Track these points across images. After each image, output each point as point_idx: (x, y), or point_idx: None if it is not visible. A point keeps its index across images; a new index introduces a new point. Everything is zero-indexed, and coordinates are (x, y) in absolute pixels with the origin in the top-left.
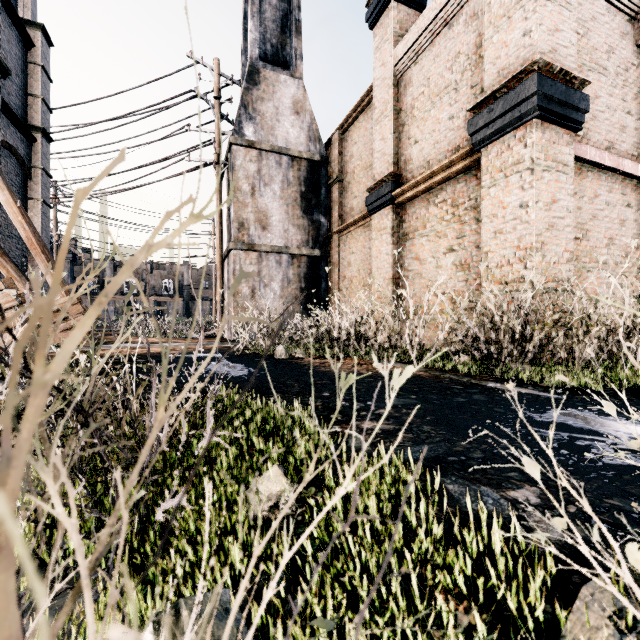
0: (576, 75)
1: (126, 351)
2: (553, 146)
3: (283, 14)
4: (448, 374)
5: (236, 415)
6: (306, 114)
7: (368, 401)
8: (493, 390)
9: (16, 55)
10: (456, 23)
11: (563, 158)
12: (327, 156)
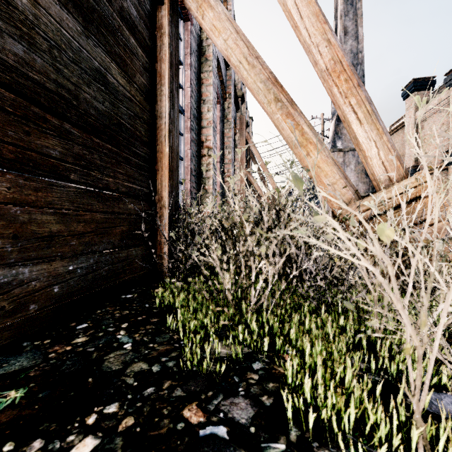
0: None
1: None
2: None
3: None
4: None
5: None
6: None
7: None
8: None
9: None
10: (442, 111)
11: None
12: None
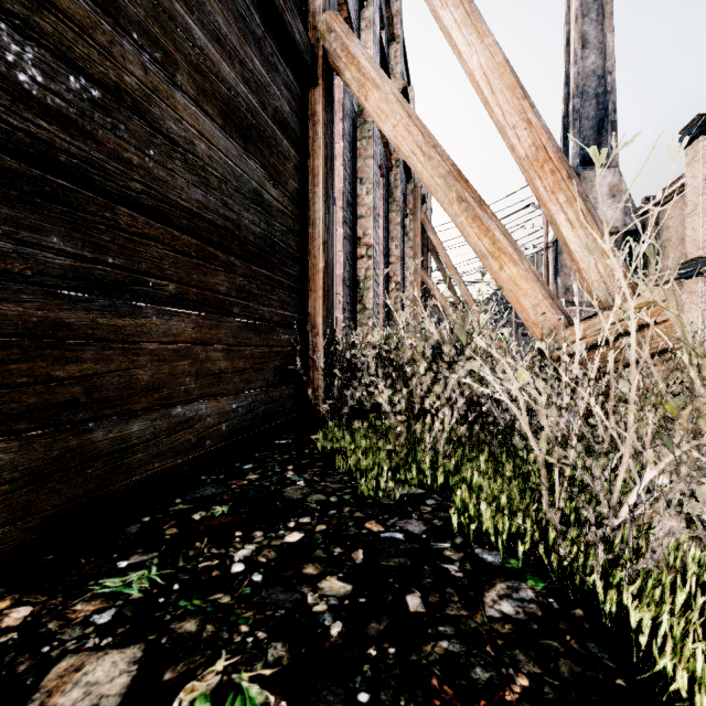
0: None
1: None
2: None
3: (599, 120)
4: None
5: None
6: (621, 194)
7: None
8: None
9: None
10: None
11: None
12: (643, 224)
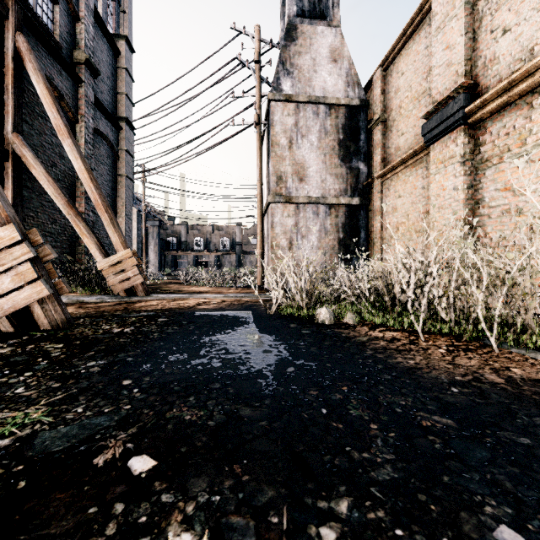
0: None
1: (163, 303)
2: None
3: None
4: None
5: None
6: (344, 60)
7: None
8: None
9: (107, 62)
10: None
11: None
12: (367, 99)
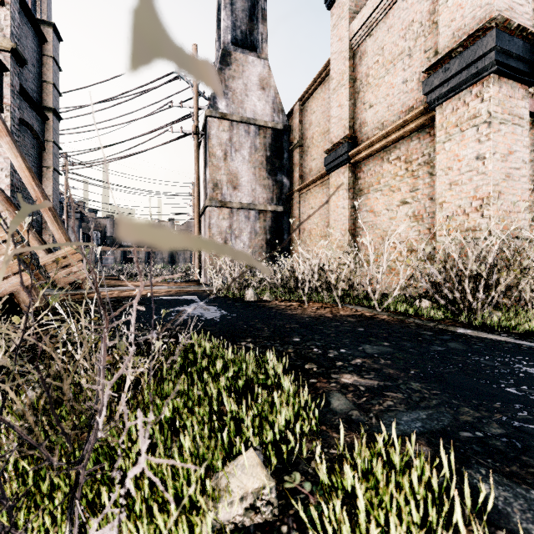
0: (533, 31)
1: (116, 293)
2: (509, 100)
3: (251, 4)
4: (412, 318)
5: (207, 362)
6: (271, 89)
7: (341, 348)
8: (466, 337)
9: (32, 48)
10: None
11: (519, 111)
12: (289, 125)
